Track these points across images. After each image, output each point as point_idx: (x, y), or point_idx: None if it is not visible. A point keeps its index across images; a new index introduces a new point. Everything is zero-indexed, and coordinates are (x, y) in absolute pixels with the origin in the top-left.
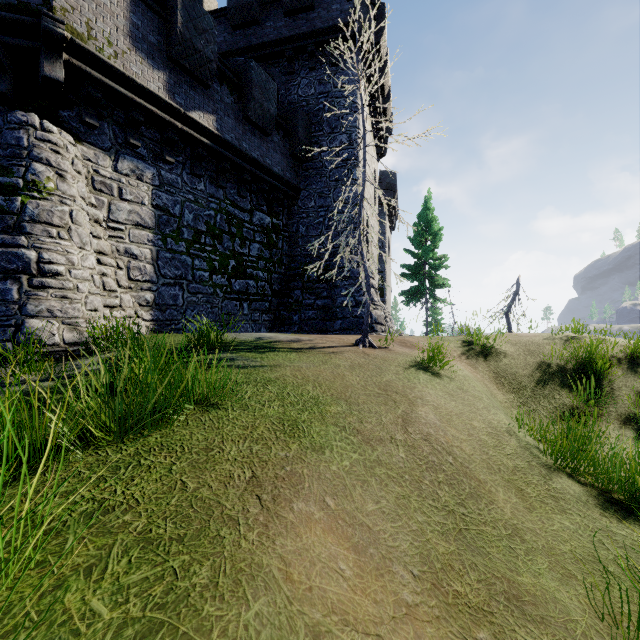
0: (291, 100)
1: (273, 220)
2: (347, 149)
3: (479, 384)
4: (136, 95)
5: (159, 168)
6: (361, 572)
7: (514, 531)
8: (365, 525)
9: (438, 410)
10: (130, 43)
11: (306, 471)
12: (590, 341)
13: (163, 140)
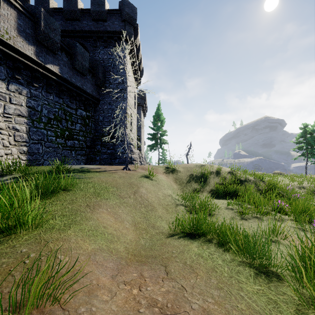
0: (95, 59)
1: (87, 113)
2: (121, 85)
3: (167, 182)
4: (19, 56)
5: (30, 89)
6: (116, 221)
7: (160, 217)
8: (118, 214)
9: (147, 189)
10: (17, 33)
11: (102, 203)
12: (205, 166)
13: (32, 76)
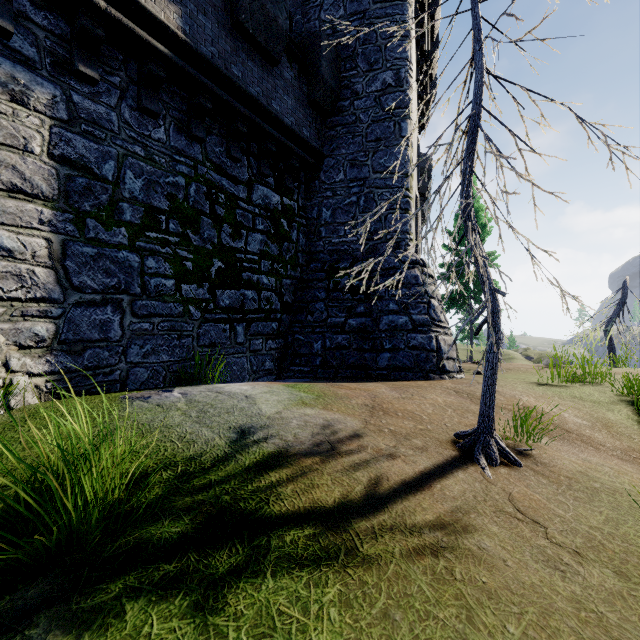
0: (310, 29)
1: (284, 200)
2: (393, 92)
3: None
4: None
5: (68, 88)
6: None
7: None
8: None
9: None
10: None
11: None
12: None
13: (73, 34)
